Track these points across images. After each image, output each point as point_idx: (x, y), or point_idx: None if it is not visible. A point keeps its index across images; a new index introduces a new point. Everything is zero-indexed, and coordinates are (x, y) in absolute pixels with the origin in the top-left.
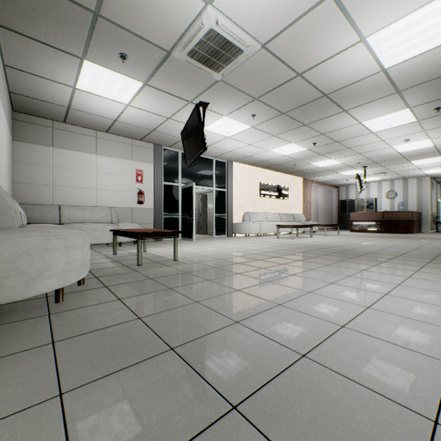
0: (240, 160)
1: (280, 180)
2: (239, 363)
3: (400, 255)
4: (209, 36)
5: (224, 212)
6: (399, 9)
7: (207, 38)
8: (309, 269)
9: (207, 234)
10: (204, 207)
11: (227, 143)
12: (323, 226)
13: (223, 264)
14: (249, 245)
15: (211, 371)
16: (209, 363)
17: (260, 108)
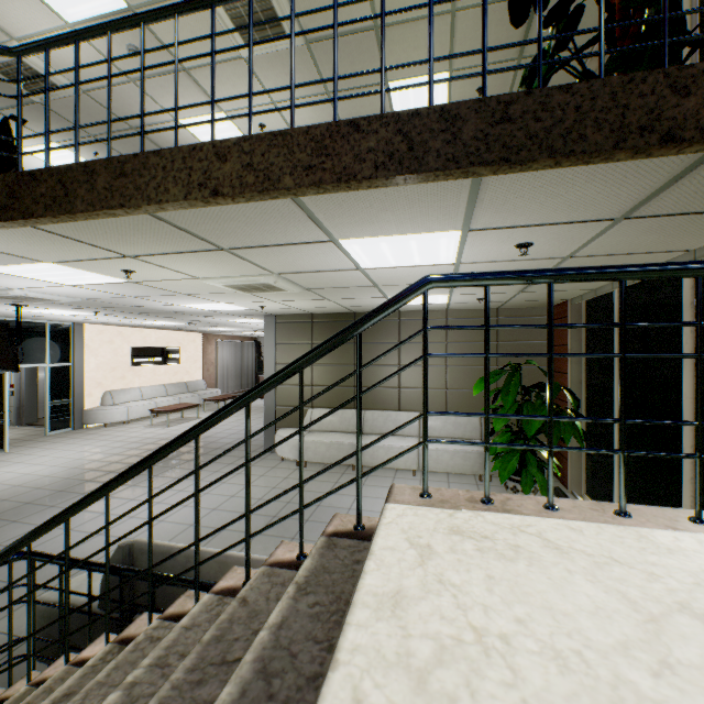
0: (97, 323)
1: (167, 340)
2: (20, 569)
3: (237, 449)
4: (19, 296)
5: (69, 396)
6: (191, 303)
7: (16, 296)
8: (132, 485)
9: (37, 425)
10: (32, 381)
11: (68, 317)
12: (217, 401)
13: (40, 497)
14: (96, 451)
15: (2, 576)
16: (2, 574)
17: (103, 310)
